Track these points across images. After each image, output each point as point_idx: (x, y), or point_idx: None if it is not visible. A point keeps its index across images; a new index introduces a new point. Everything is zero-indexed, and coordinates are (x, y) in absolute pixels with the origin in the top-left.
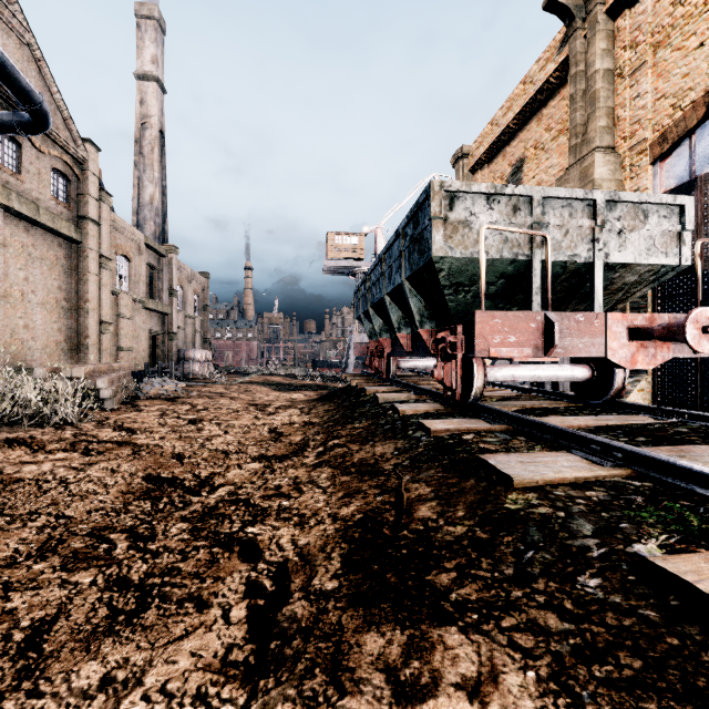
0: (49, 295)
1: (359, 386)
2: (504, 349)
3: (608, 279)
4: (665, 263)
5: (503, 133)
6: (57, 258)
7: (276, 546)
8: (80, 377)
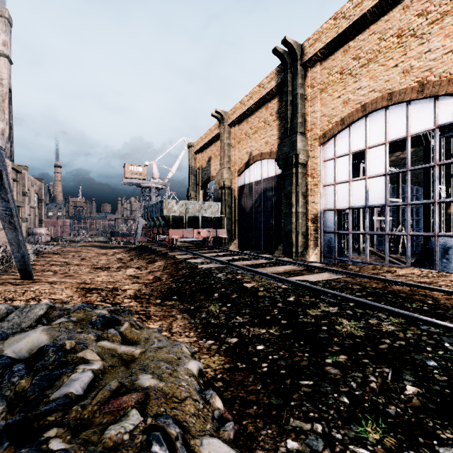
0: None
1: (146, 245)
2: (175, 236)
3: (204, 219)
4: (215, 216)
5: (204, 145)
6: None
7: (135, 266)
8: None
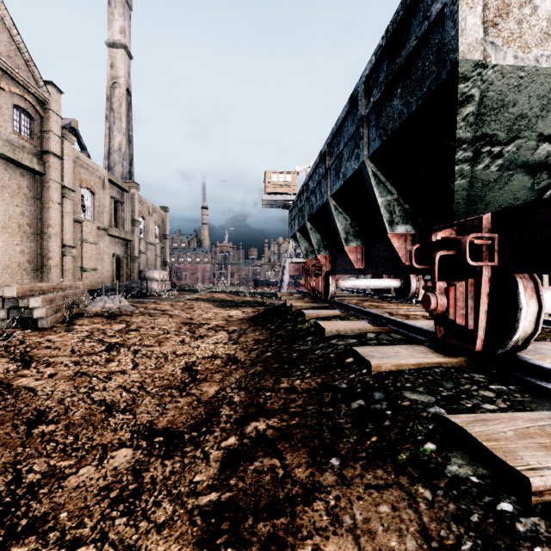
0: (11, 220)
1: (295, 307)
2: None
3: None
4: None
5: None
6: (19, 187)
7: None
8: (11, 296)
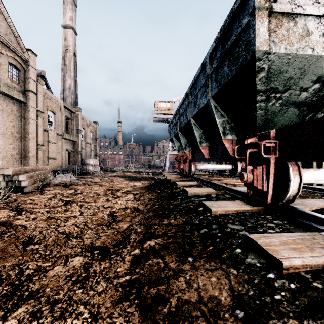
0: (7, 130)
1: (172, 180)
2: None
3: None
4: None
5: None
6: (12, 110)
7: None
8: (8, 174)
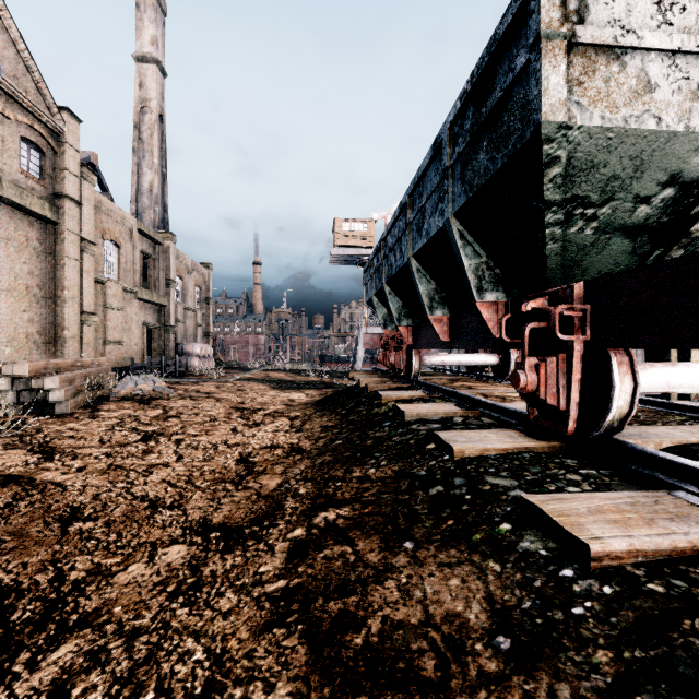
0: (17, 280)
1: (370, 388)
2: None
3: None
4: None
5: None
6: (27, 239)
7: None
8: (23, 375)
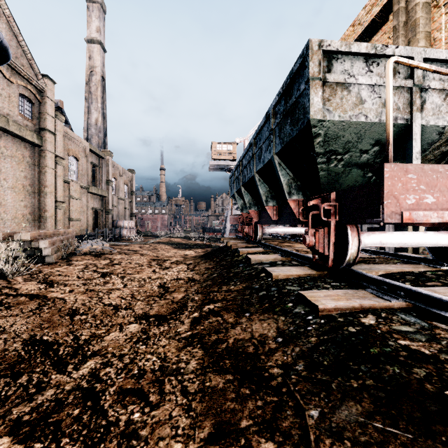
0: (17, 182)
1: (233, 247)
2: (421, 212)
3: None
4: None
5: None
6: (23, 156)
7: None
8: (27, 239)
